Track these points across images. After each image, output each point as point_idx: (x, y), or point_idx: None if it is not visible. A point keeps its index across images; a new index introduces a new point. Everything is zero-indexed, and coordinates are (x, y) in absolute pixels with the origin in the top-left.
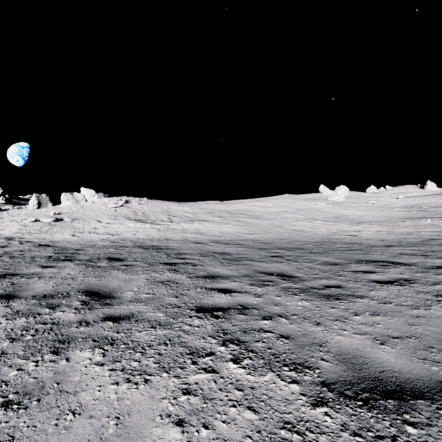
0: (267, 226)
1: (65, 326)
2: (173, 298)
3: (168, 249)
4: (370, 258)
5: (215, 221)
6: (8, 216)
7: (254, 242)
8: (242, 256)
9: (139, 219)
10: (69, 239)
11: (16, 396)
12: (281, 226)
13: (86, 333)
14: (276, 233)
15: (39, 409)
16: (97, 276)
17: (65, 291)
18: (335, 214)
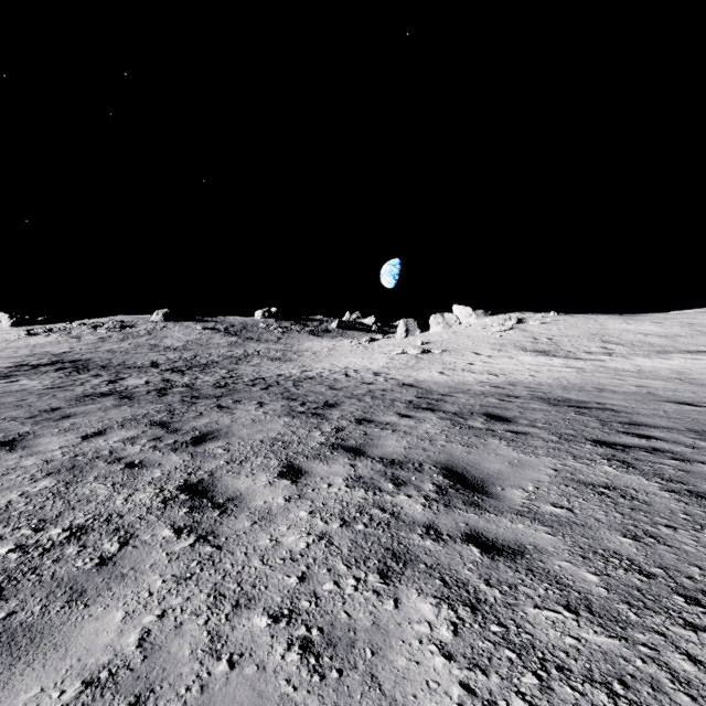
0: None
1: (406, 526)
2: (625, 540)
3: (602, 410)
4: None
5: None
6: (378, 347)
7: None
8: None
9: (542, 349)
10: (436, 379)
11: (319, 637)
12: None
13: (433, 556)
14: None
15: (335, 698)
16: (465, 444)
17: (417, 459)
18: None
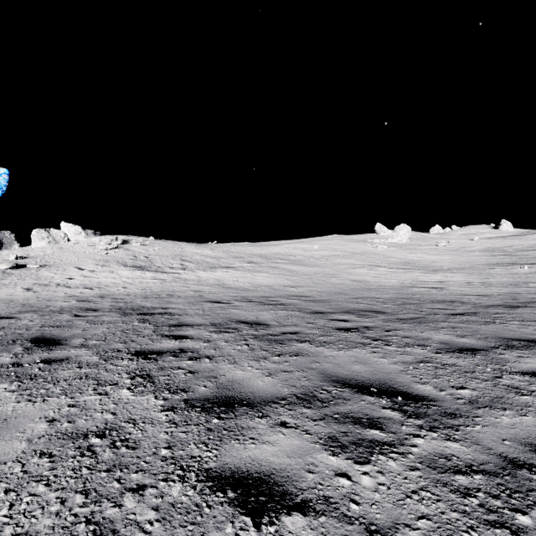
0: (316, 275)
1: None
2: None
3: (163, 315)
4: (517, 334)
5: (244, 268)
6: None
7: (302, 299)
8: (288, 330)
9: (139, 265)
10: (15, 297)
11: None
12: (335, 275)
13: None
14: (330, 285)
15: None
16: None
17: None
18: (401, 259)
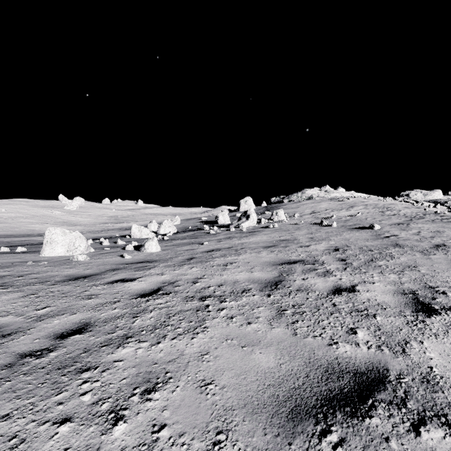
0: (5, 228)
1: None
2: None
3: None
4: None
5: None
6: None
7: None
8: None
9: None
10: None
11: None
12: (18, 228)
13: None
14: (14, 231)
15: None
16: None
17: None
18: (64, 220)
